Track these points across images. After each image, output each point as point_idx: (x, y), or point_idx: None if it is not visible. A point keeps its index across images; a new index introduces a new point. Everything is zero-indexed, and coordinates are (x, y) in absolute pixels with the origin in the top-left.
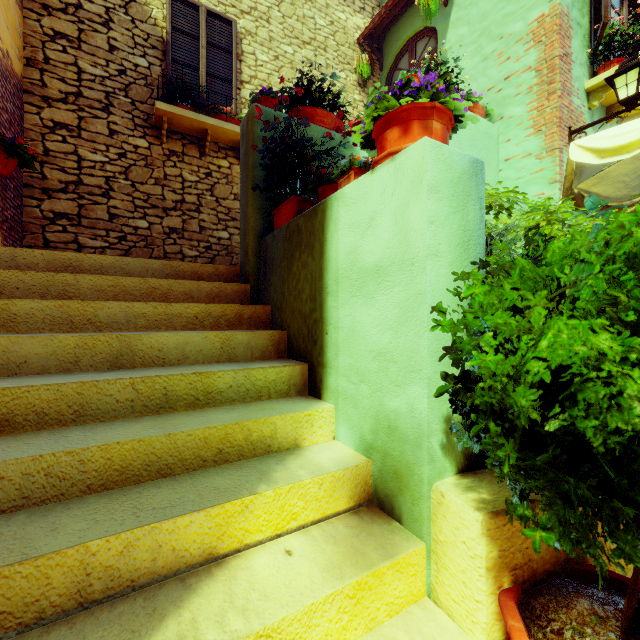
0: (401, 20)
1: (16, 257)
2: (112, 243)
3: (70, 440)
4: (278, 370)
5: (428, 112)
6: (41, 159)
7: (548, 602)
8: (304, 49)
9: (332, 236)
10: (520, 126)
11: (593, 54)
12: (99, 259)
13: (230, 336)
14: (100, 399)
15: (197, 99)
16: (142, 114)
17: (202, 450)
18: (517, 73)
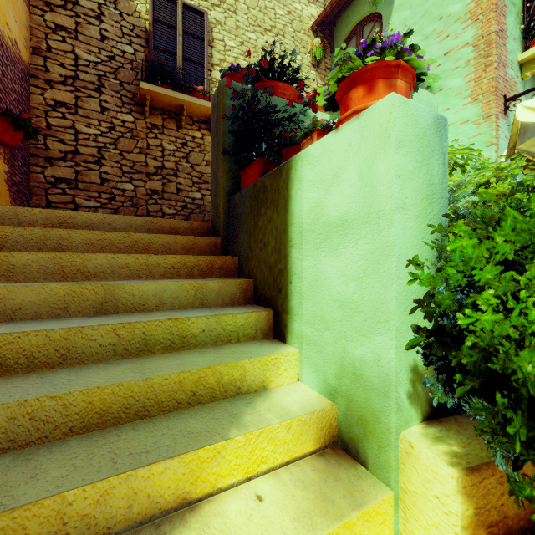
0: (349, 8)
1: (18, 215)
2: (103, 203)
3: (55, 384)
4: (246, 316)
5: (393, 70)
6: (44, 133)
7: None
8: (266, 35)
9: (296, 193)
10: (458, 96)
11: (526, 30)
12: (89, 216)
13: (203, 284)
14: (85, 343)
15: (175, 80)
16: (128, 93)
17: (177, 393)
18: (456, 49)
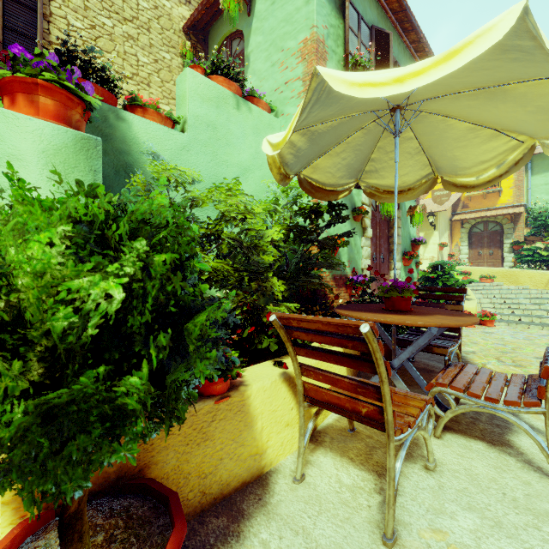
0: (220, 19)
1: None
2: None
3: None
4: None
5: (33, 87)
6: None
7: None
8: (125, 25)
9: None
10: None
11: None
12: None
13: None
14: None
15: None
16: None
17: None
18: (292, 80)
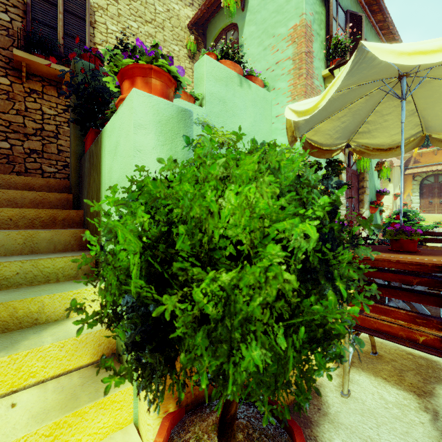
0: (217, 16)
1: None
2: None
3: None
4: (66, 259)
5: (148, 71)
6: None
7: (195, 418)
8: (146, 26)
9: (103, 159)
10: (284, 95)
11: (327, 54)
12: None
13: (33, 234)
14: None
15: (55, 52)
16: (4, 58)
17: None
18: (282, 60)
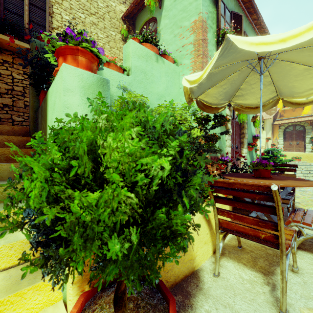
0: (142, 11)
1: None
2: None
3: None
4: (21, 184)
5: (75, 51)
6: None
7: (103, 294)
8: (91, 17)
9: (48, 112)
10: (188, 69)
11: (217, 41)
12: None
13: None
14: None
15: (22, 33)
16: None
17: None
18: (187, 44)
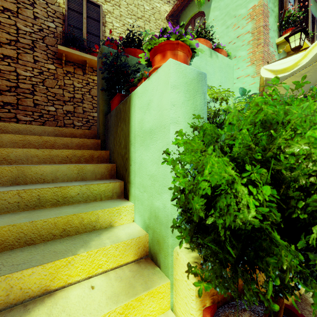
0: (187, 8)
1: None
2: (35, 118)
3: None
4: (106, 185)
5: (175, 46)
6: None
7: (229, 314)
8: (138, 21)
9: (133, 114)
10: (244, 61)
11: (280, 25)
12: (17, 126)
13: (83, 167)
14: None
15: (81, 45)
16: (52, 52)
17: (53, 229)
18: (242, 34)
